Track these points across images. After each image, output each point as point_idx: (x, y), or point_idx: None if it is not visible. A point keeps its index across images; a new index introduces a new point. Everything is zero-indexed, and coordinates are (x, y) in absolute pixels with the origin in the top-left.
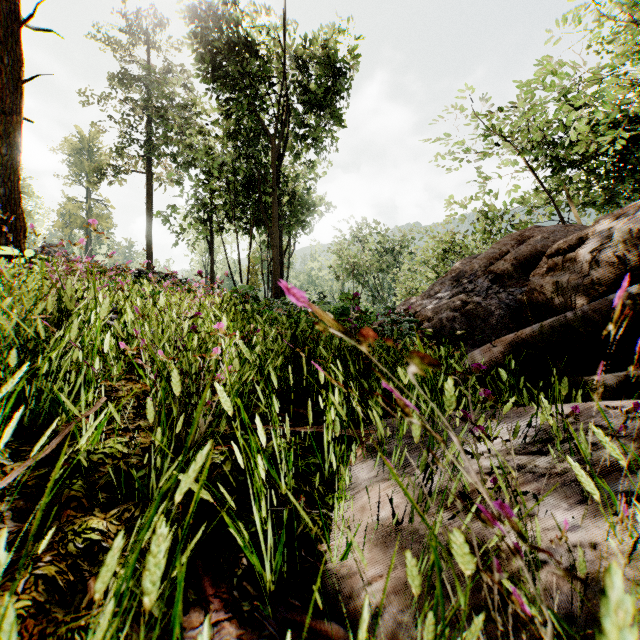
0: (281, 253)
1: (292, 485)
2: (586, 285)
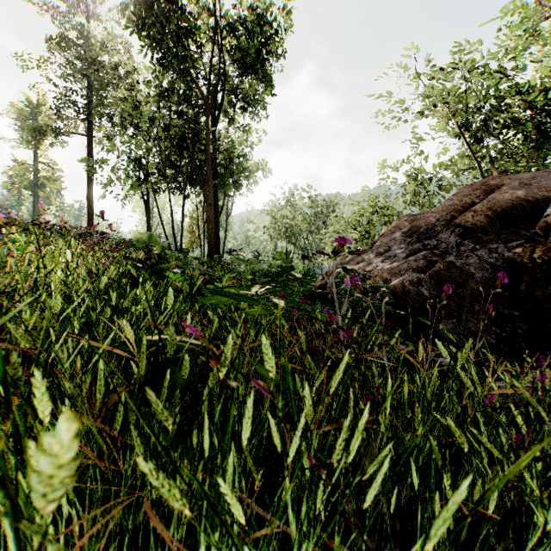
0: (217, 212)
1: None
2: None
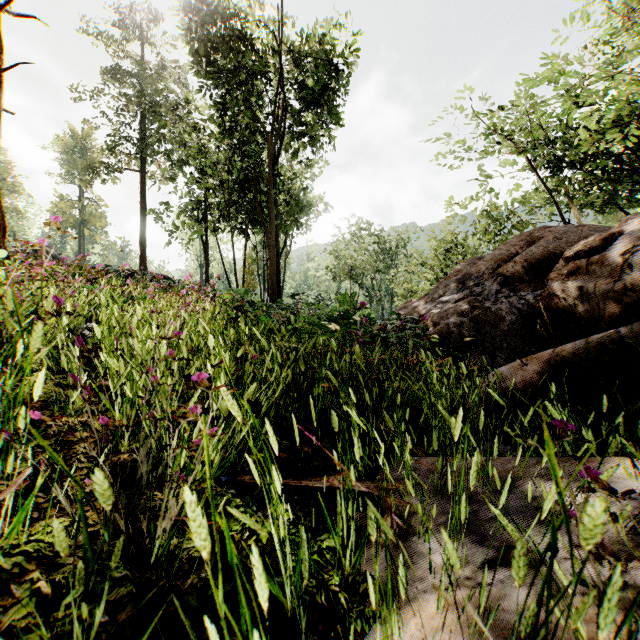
0: (277, 253)
1: (301, 595)
2: (617, 291)
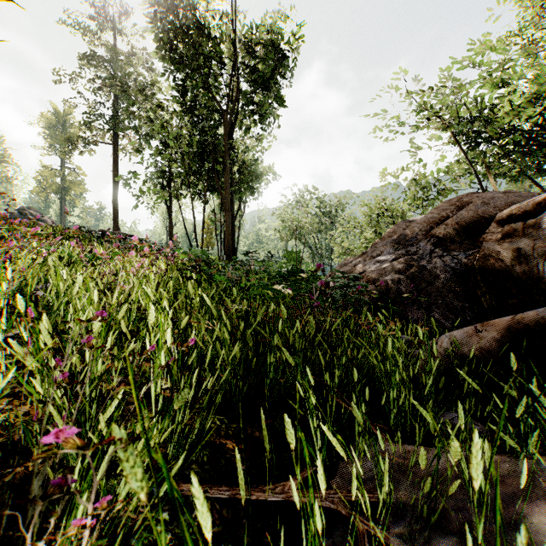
0: (233, 216)
1: None
2: None
